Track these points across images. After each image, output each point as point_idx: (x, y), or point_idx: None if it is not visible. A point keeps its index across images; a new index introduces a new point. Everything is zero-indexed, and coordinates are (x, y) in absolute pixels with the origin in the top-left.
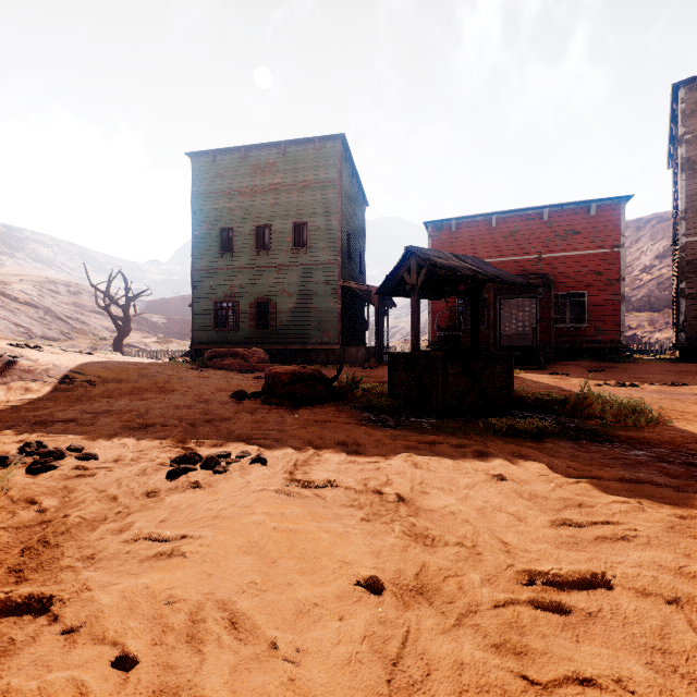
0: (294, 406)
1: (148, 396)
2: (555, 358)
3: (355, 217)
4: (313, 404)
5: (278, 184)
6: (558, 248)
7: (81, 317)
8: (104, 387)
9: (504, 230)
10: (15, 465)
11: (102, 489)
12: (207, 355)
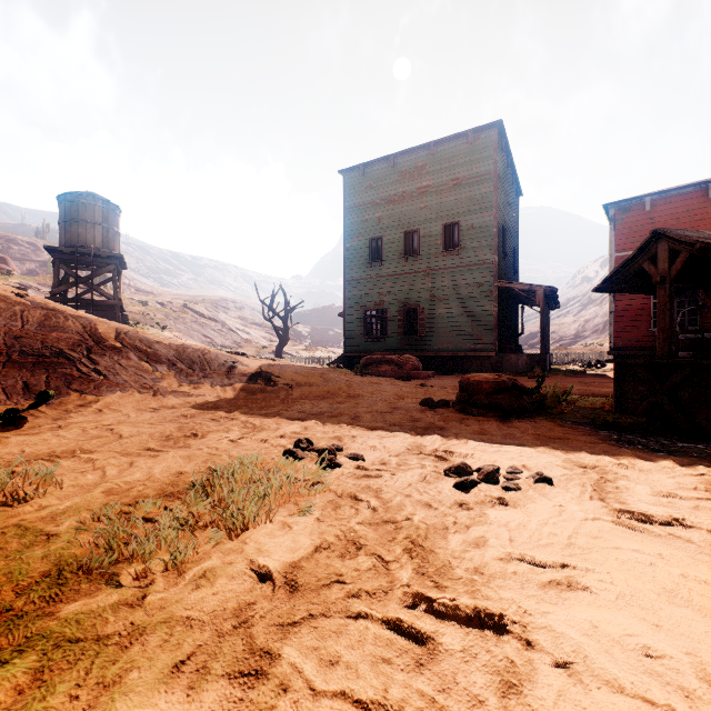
0: (501, 418)
1: (340, 400)
2: None
3: (509, 210)
4: (520, 417)
5: (427, 187)
6: None
7: (246, 328)
8: (299, 390)
9: None
10: (306, 459)
11: (405, 493)
12: (363, 362)
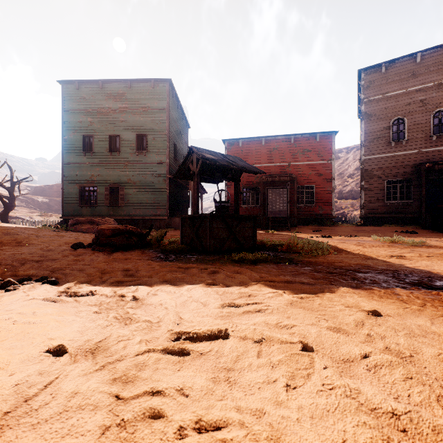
0: (113, 251)
1: (5, 248)
2: (298, 224)
3: (180, 134)
4: (127, 250)
5: (125, 108)
6: (299, 159)
7: None
8: None
9: (270, 147)
10: None
11: None
12: (70, 222)
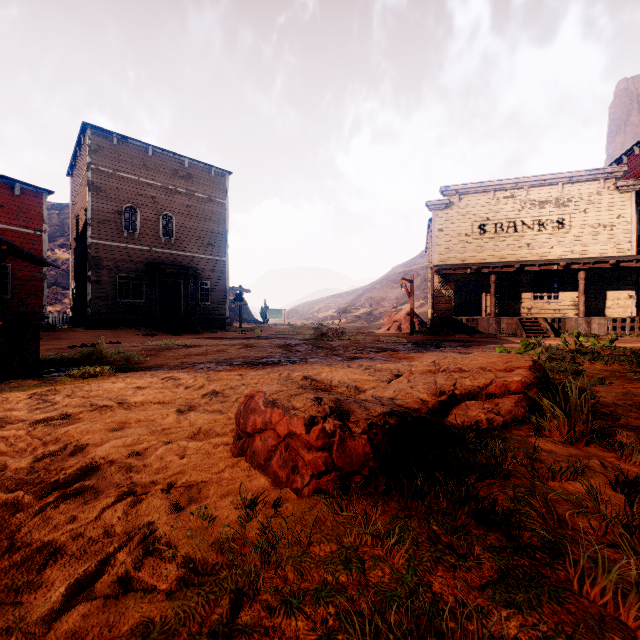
0: None
1: None
2: None
3: None
4: None
5: None
6: None
7: None
8: None
9: None
10: None
11: None
12: None
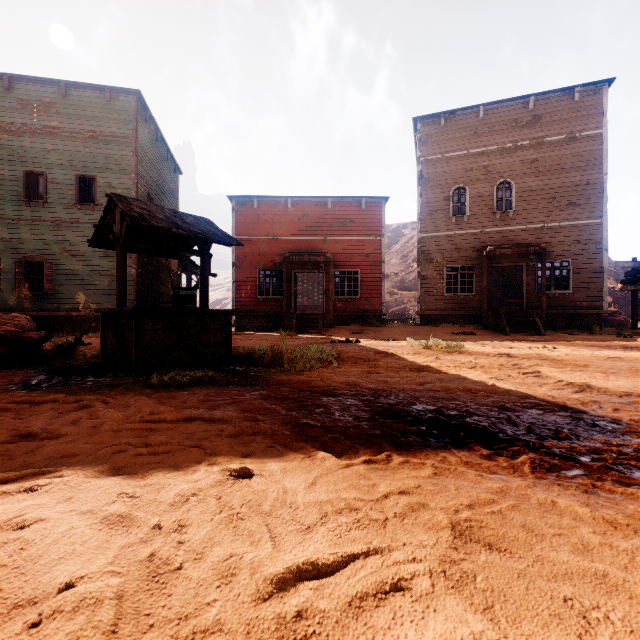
0: None
1: None
2: (338, 324)
3: (162, 182)
4: None
5: (57, 128)
6: (339, 233)
7: None
8: None
9: (298, 212)
10: None
11: None
12: None
